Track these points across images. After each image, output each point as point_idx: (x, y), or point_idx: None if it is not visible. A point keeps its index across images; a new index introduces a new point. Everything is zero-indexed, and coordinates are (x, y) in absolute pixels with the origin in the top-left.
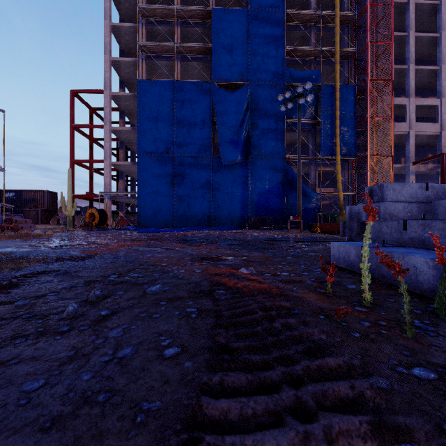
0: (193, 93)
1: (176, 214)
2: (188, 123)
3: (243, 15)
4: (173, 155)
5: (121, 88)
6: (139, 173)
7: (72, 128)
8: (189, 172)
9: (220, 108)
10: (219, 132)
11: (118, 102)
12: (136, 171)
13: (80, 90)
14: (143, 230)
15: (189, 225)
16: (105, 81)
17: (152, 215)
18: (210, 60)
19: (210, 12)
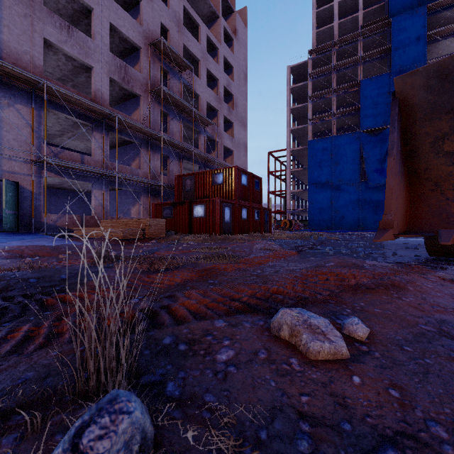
0: (346, 142)
1: (334, 222)
2: (342, 162)
3: (386, 78)
4: (332, 183)
5: (293, 141)
6: (309, 197)
7: (268, 173)
8: (343, 194)
9: (367, 148)
10: (366, 165)
11: (293, 152)
12: (303, 193)
13: (273, 151)
14: (317, 231)
15: (343, 228)
16: (287, 143)
17: (318, 222)
18: (358, 114)
19: (359, 82)
